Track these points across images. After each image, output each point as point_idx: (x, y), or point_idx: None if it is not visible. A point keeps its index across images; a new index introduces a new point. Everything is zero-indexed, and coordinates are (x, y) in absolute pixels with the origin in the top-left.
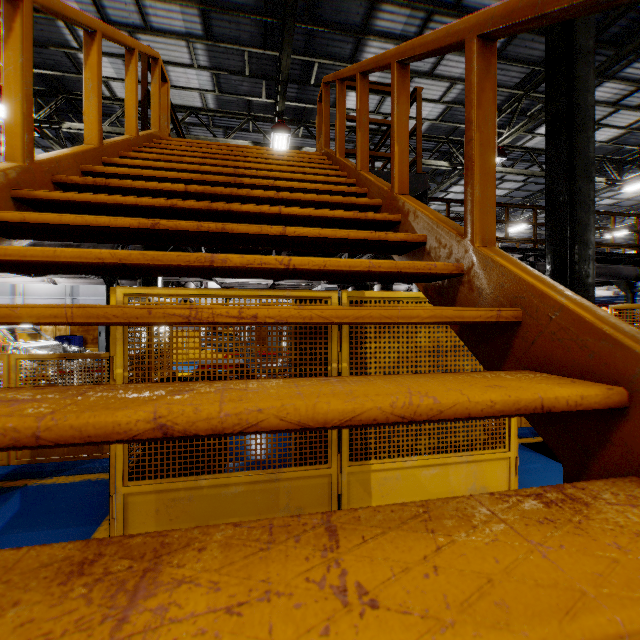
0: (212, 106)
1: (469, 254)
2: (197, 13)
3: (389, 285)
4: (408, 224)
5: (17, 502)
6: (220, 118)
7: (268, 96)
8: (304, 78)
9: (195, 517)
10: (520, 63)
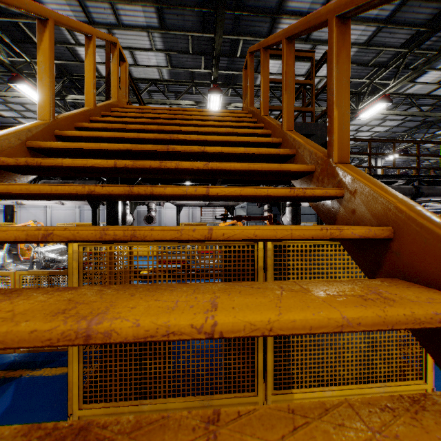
0: (166, 77)
1: None
2: (154, 10)
3: (298, 207)
4: (356, 203)
5: (10, 395)
6: (172, 86)
7: (206, 67)
8: (232, 52)
9: None
10: (407, 26)
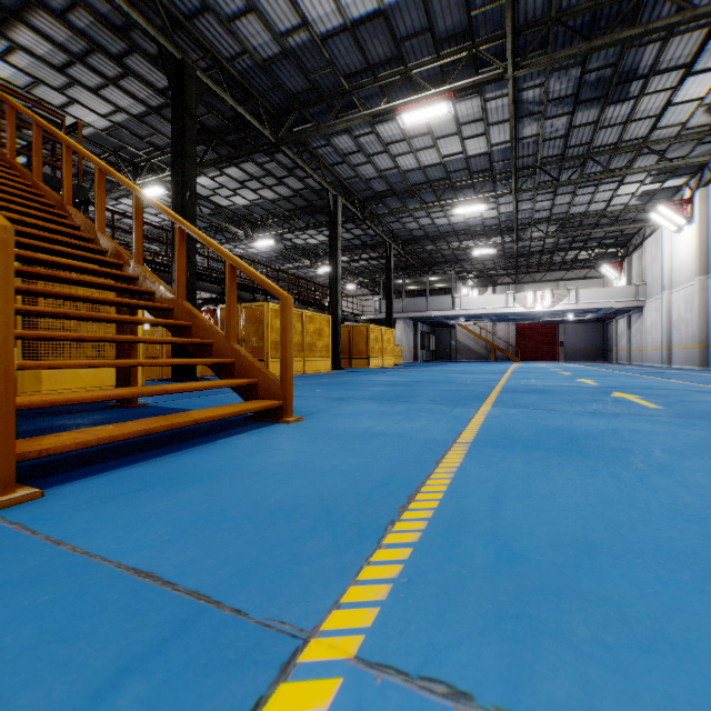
0: None
1: (96, 234)
2: None
3: None
4: (72, 219)
5: None
6: None
7: None
8: None
9: None
10: None
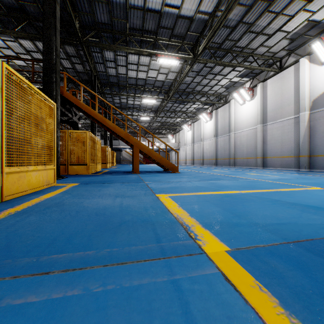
0: None
1: None
2: None
3: None
4: None
5: None
6: None
7: None
8: None
9: (92, 170)
10: None
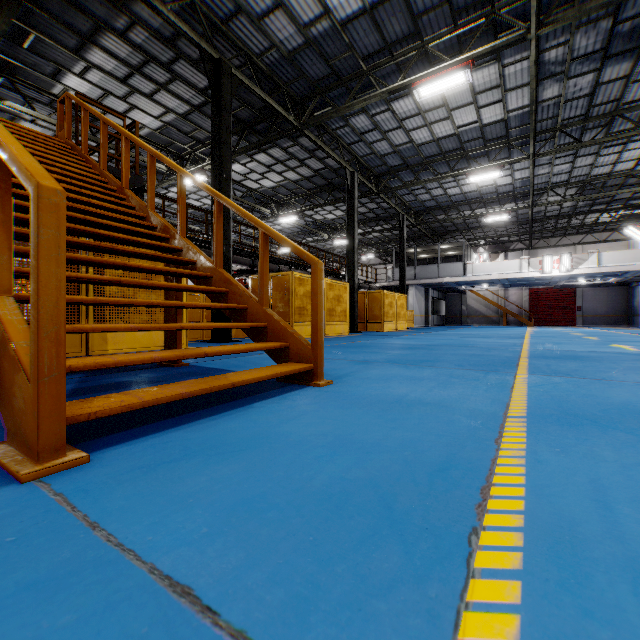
0: None
1: (148, 212)
2: None
3: None
4: (129, 200)
5: None
6: None
7: None
8: (16, 38)
9: None
10: None
